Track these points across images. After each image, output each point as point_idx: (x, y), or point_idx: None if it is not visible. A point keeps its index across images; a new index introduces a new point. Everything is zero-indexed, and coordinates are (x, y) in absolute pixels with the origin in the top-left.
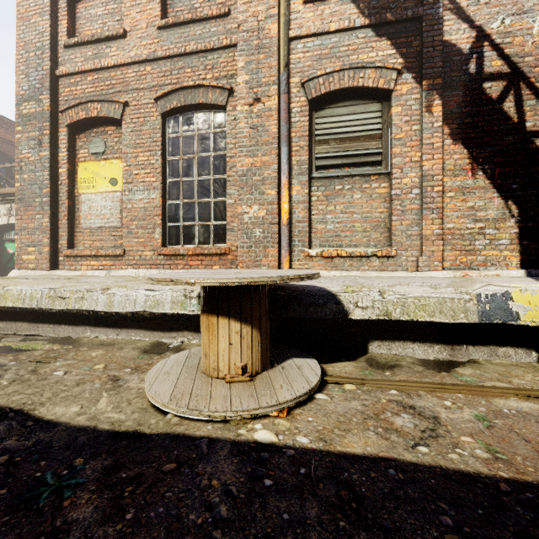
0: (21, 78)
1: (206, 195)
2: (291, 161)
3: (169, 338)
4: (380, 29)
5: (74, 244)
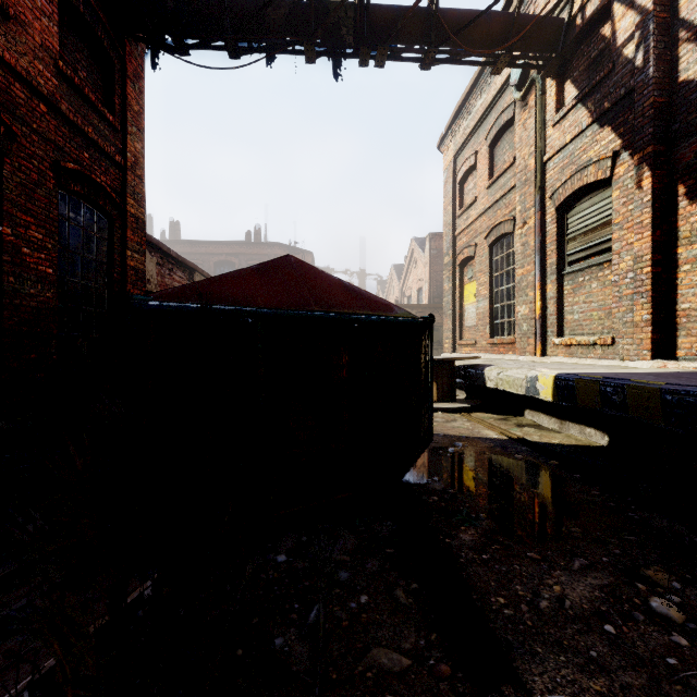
0: (444, 243)
1: (509, 299)
2: (546, 264)
3: (462, 394)
4: (602, 120)
5: (462, 337)
